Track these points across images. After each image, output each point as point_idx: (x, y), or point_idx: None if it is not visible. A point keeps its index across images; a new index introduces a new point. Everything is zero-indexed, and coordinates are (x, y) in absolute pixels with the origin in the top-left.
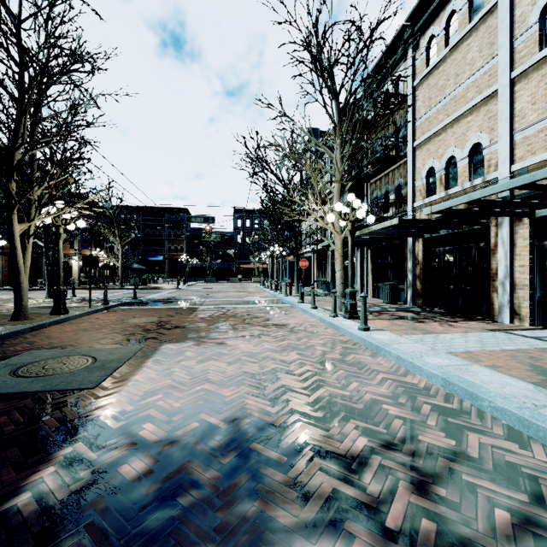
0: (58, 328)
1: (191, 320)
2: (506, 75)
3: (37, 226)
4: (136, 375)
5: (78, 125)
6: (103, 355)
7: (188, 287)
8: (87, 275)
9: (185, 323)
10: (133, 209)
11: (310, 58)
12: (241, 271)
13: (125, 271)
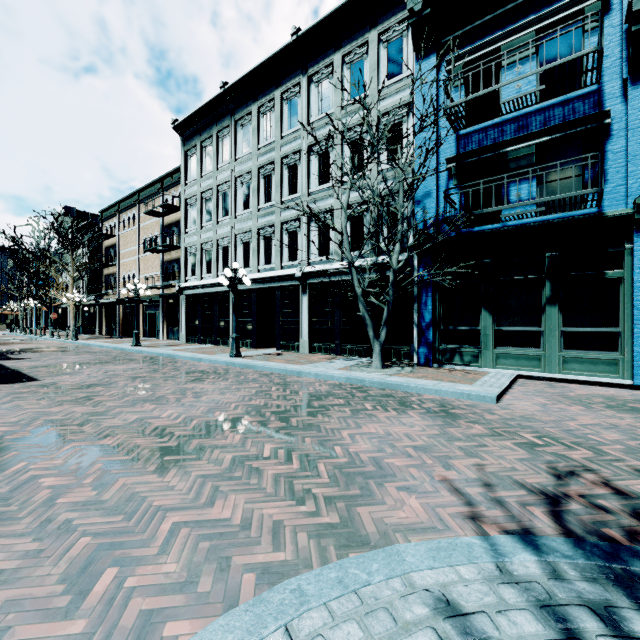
0: None
1: None
2: (138, 255)
3: None
4: None
5: None
6: None
7: None
8: None
9: None
10: None
11: (55, 229)
12: None
13: None
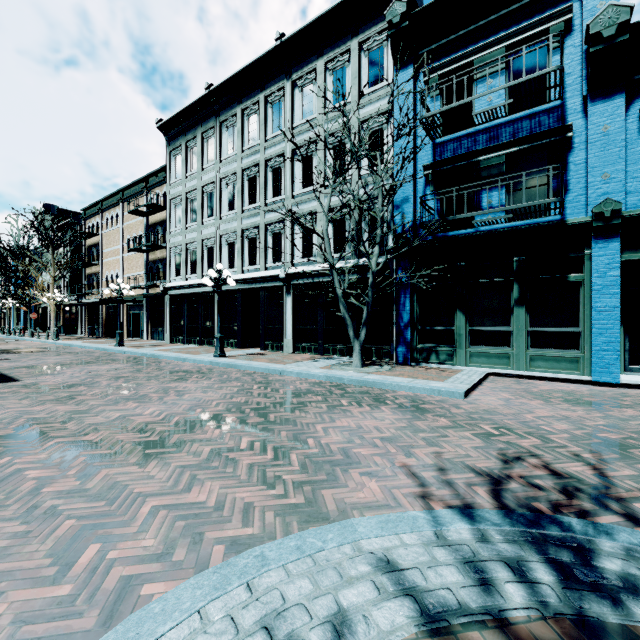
0: None
1: None
2: (122, 255)
3: None
4: None
5: None
6: None
7: None
8: None
9: None
10: None
11: (35, 227)
12: None
13: None
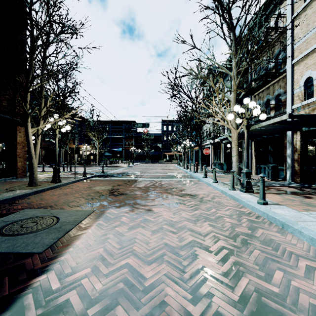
0: (51, 192)
1: (132, 189)
2: None
3: (42, 130)
4: (78, 240)
5: (62, 64)
6: (65, 217)
7: (135, 166)
8: (81, 159)
9: (128, 191)
10: (106, 122)
11: (214, 3)
12: (165, 156)
13: (101, 156)
